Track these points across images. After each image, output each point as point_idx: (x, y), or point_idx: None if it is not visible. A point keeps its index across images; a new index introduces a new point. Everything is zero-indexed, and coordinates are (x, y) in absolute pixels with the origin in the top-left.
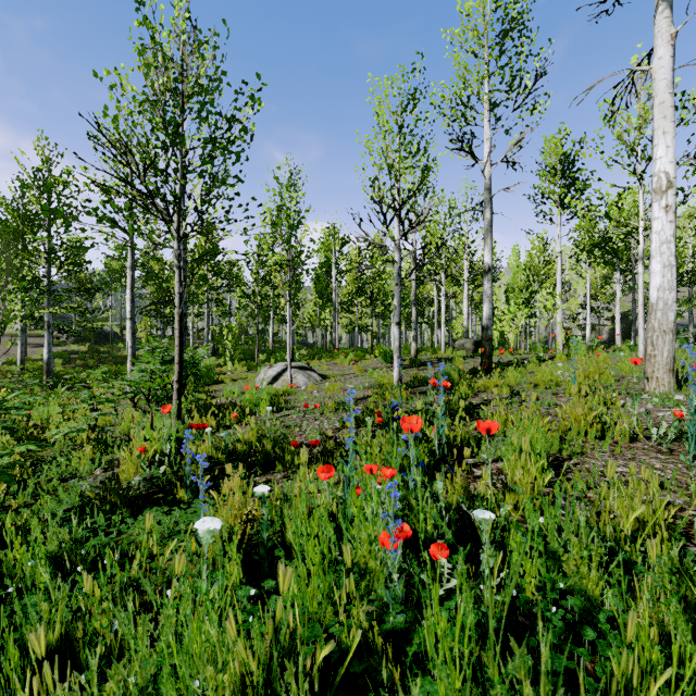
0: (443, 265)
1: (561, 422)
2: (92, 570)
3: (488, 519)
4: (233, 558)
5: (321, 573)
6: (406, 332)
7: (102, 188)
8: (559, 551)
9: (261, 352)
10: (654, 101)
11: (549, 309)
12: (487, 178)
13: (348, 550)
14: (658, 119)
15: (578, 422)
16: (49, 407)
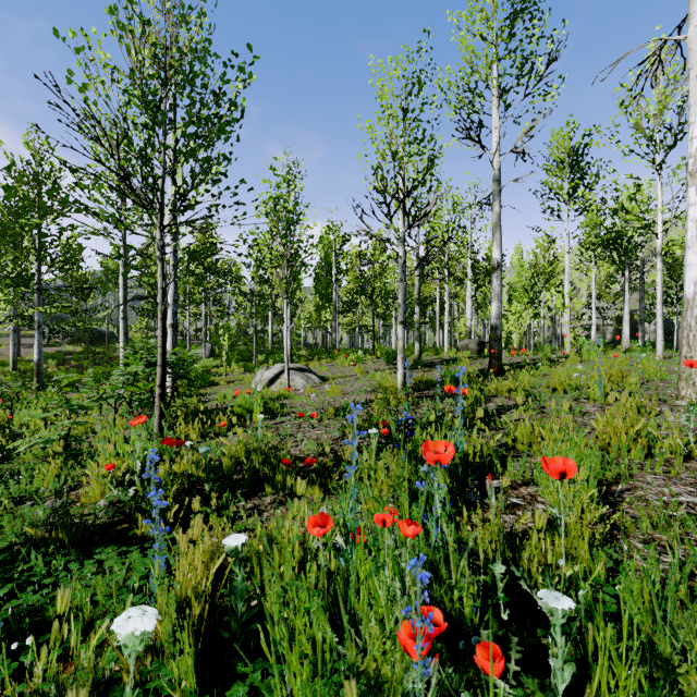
0: (446, 263)
1: (599, 436)
2: (8, 647)
3: (562, 607)
4: (186, 651)
5: (310, 696)
6: (407, 332)
7: (69, 167)
8: (672, 660)
9: (260, 353)
10: (689, 74)
11: (559, 308)
12: (496, 169)
13: (352, 690)
14: (695, 93)
15: (617, 436)
16: (31, 411)
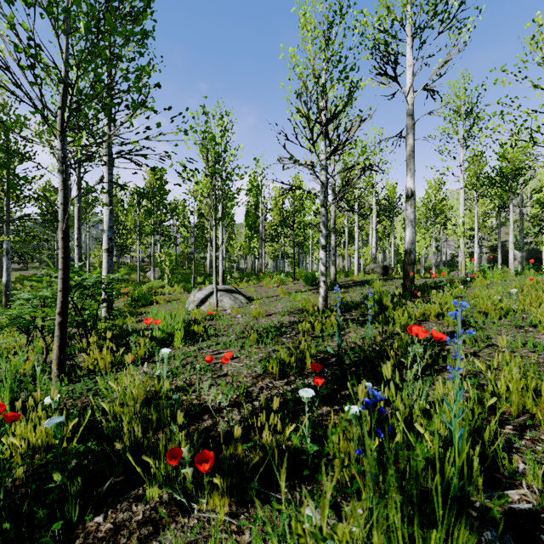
0: (356, 199)
1: None
2: None
3: None
4: None
5: None
6: None
7: None
8: None
9: (199, 276)
10: None
11: (459, 236)
12: (410, 104)
13: None
14: None
15: None
16: None
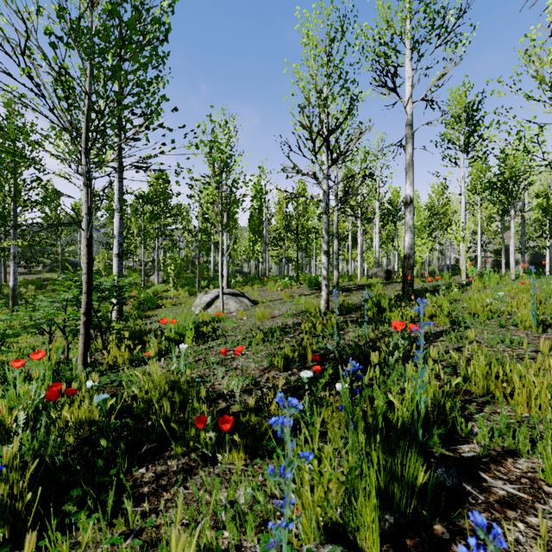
0: (359, 204)
1: None
2: None
3: None
4: None
5: None
6: None
7: None
8: None
9: (203, 280)
10: None
11: (459, 240)
12: (409, 115)
13: None
14: None
15: None
16: None
